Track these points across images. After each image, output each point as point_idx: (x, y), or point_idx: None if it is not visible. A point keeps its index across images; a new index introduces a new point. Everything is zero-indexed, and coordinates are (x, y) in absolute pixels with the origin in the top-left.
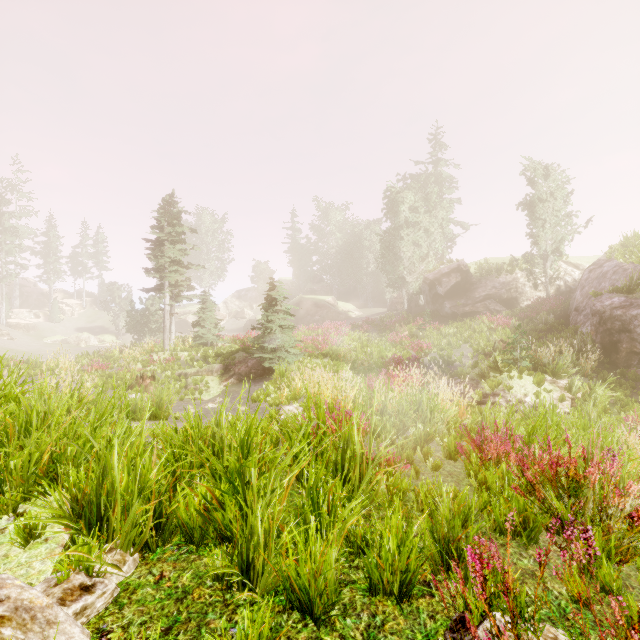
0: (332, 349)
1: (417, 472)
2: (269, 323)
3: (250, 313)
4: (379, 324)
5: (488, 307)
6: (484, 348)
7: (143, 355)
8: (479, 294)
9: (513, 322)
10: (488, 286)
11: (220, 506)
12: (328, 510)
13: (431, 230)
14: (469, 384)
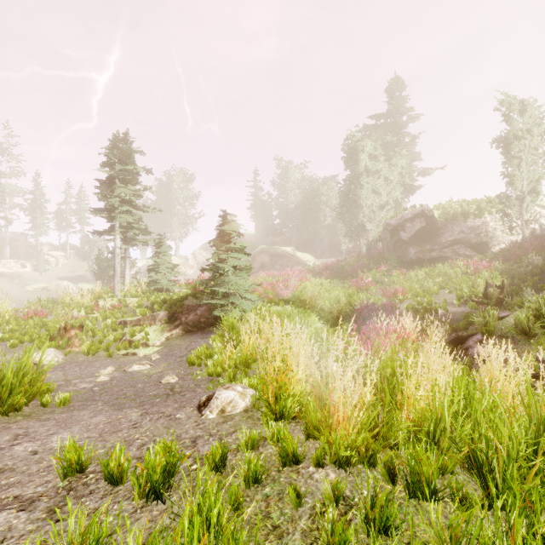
0: (295, 295)
1: None
2: (221, 263)
3: None
4: (339, 271)
5: (457, 252)
6: (470, 294)
7: (91, 301)
8: (446, 239)
9: (496, 265)
10: (455, 231)
11: None
12: None
13: (391, 178)
14: None
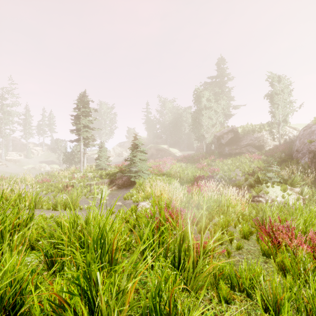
0: (167, 171)
1: (228, 252)
2: (134, 157)
3: (125, 154)
4: (191, 159)
5: (248, 150)
6: (248, 171)
7: (69, 174)
8: (243, 143)
9: (262, 157)
10: (248, 139)
11: (68, 307)
12: (169, 310)
13: (218, 111)
14: (247, 190)
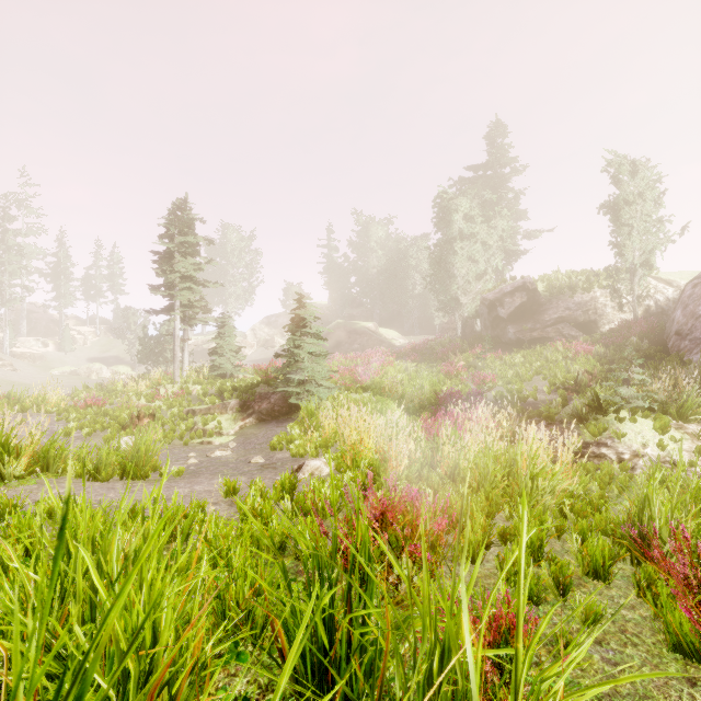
0: (374, 382)
1: (569, 644)
2: (296, 349)
3: (281, 341)
4: (429, 353)
5: (561, 332)
6: (563, 381)
7: (149, 388)
8: (549, 317)
9: (596, 349)
10: (560, 307)
11: None
12: None
13: (490, 243)
14: (576, 432)
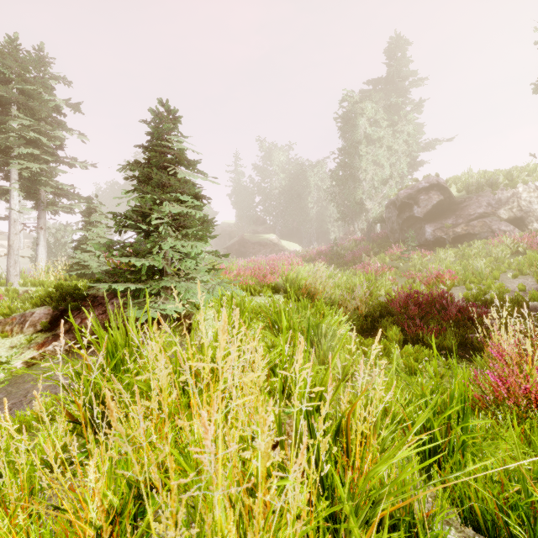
0: (287, 278)
1: None
2: (148, 212)
3: None
4: (335, 257)
5: (490, 229)
6: None
7: None
8: (472, 214)
9: None
10: (482, 204)
11: None
12: None
13: (394, 147)
14: None
